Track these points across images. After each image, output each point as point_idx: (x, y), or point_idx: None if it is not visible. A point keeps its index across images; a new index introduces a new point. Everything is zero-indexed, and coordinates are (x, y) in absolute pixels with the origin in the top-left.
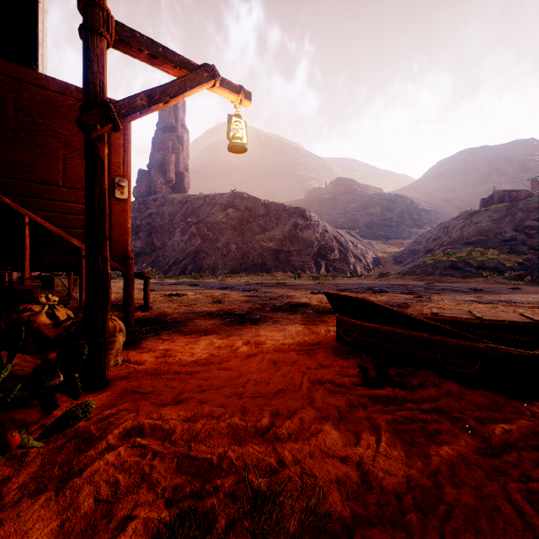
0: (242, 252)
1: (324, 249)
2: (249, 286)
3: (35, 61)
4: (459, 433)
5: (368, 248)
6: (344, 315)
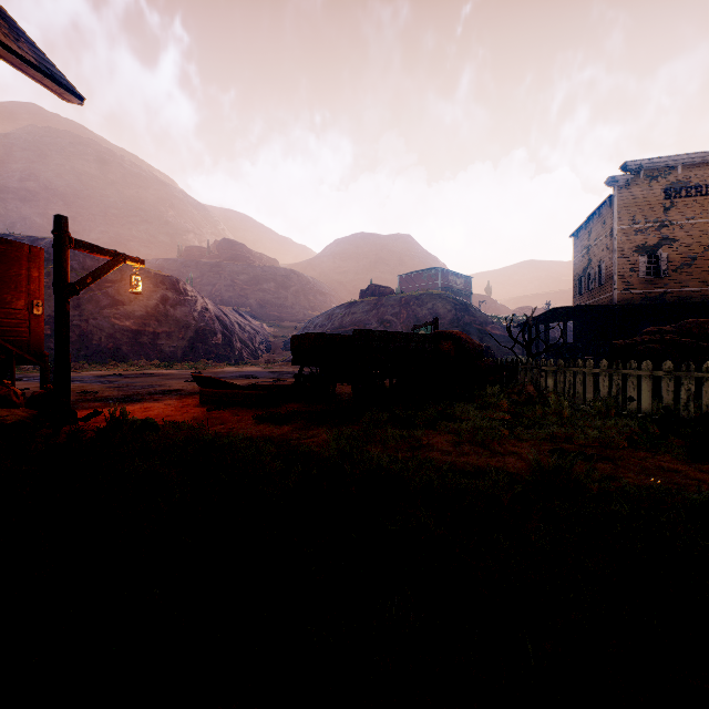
0: (79, 332)
1: (204, 332)
2: (106, 378)
3: None
4: (233, 414)
5: (258, 332)
6: (204, 388)
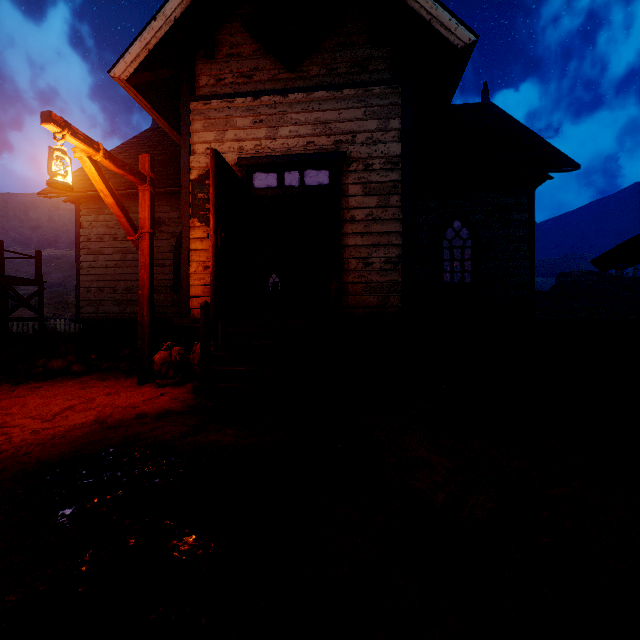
0: None
1: None
2: None
3: (446, 38)
4: None
5: None
6: None
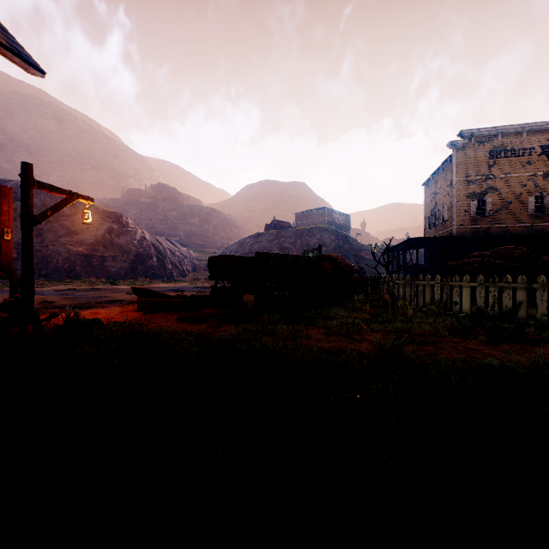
0: (41, 255)
1: (142, 256)
2: (62, 292)
3: None
4: (163, 317)
5: (185, 256)
6: (141, 297)
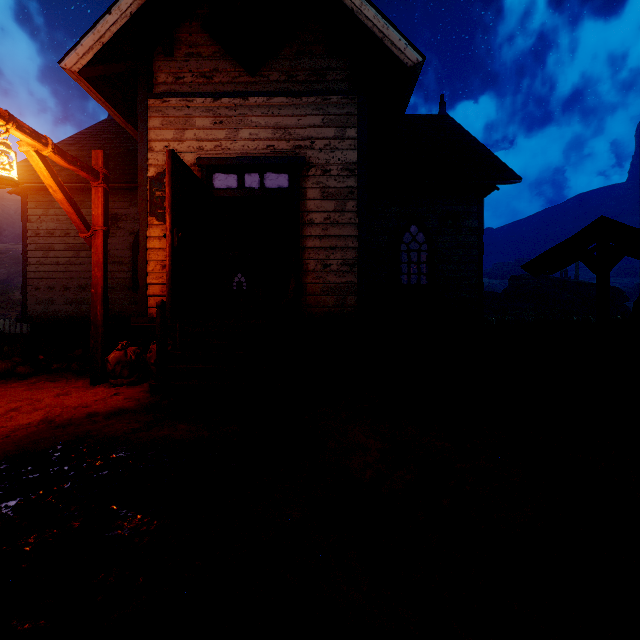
0: None
1: None
2: None
3: (397, 56)
4: None
5: None
6: None
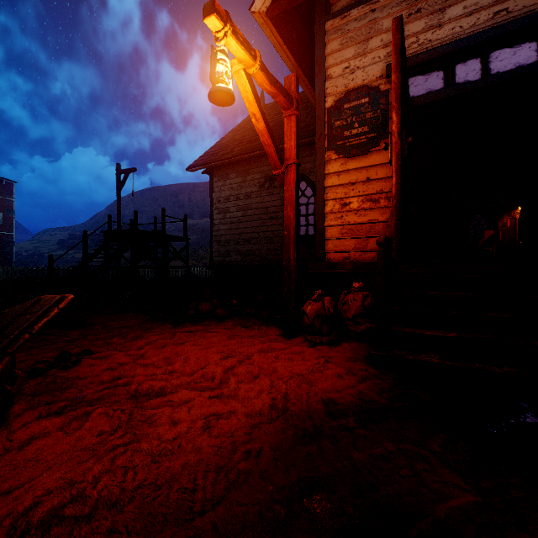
0: None
1: None
2: None
3: None
4: (80, 340)
5: None
6: None
